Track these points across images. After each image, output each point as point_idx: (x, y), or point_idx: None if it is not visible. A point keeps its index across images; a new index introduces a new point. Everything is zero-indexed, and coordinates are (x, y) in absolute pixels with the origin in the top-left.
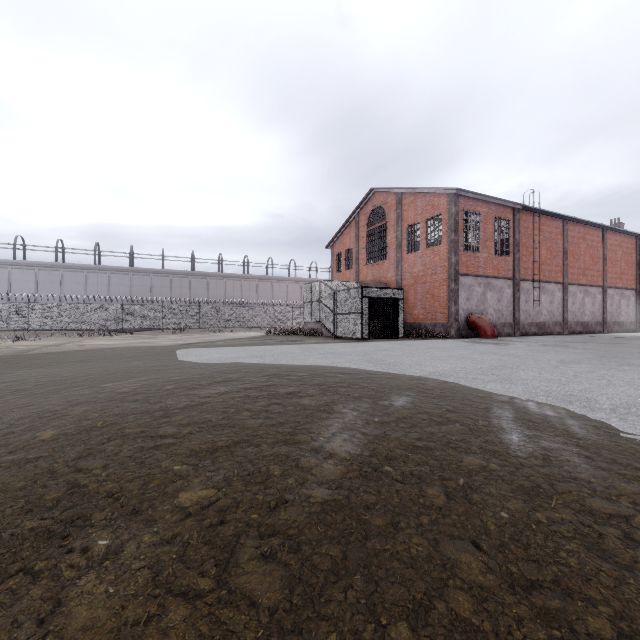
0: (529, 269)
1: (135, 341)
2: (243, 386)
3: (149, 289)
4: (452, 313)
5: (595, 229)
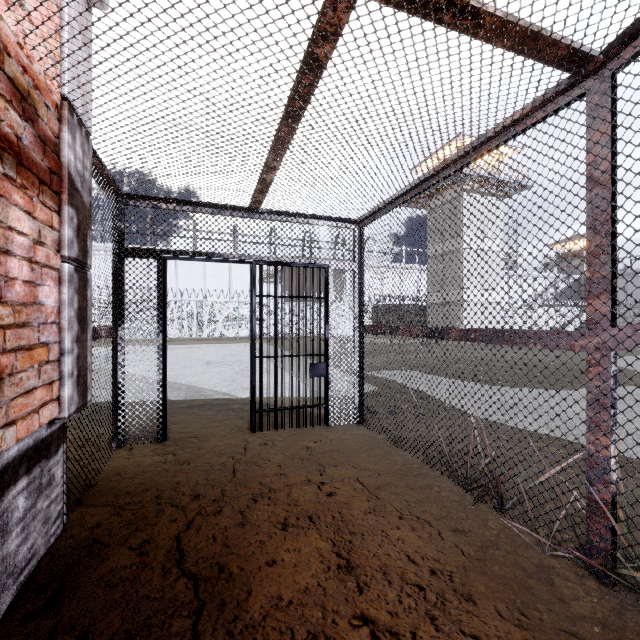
0: None
1: None
2: (516, 360)
3: None
4: None
5: None
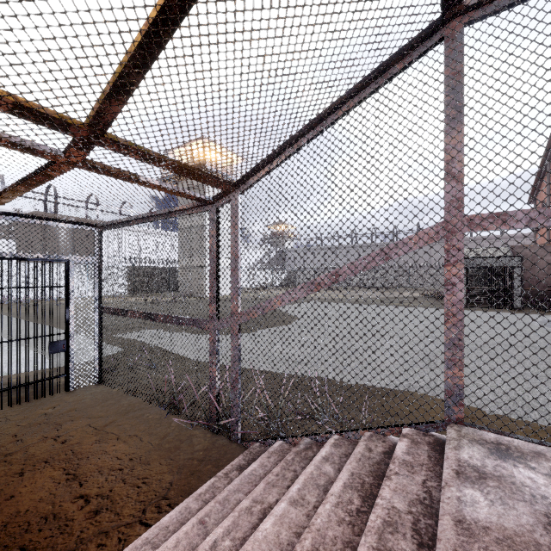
0: None
1: (326, 295)
2: None
3: None
4: None
5: None
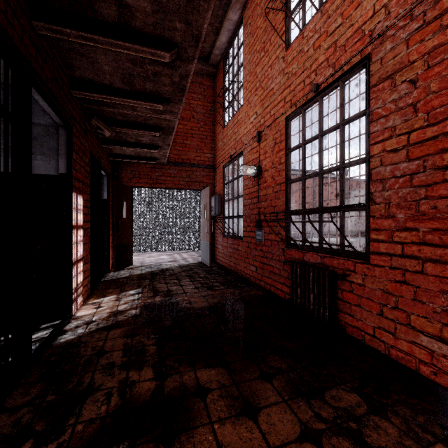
0: None
1: None
2: None
3: None
4: None
5: None
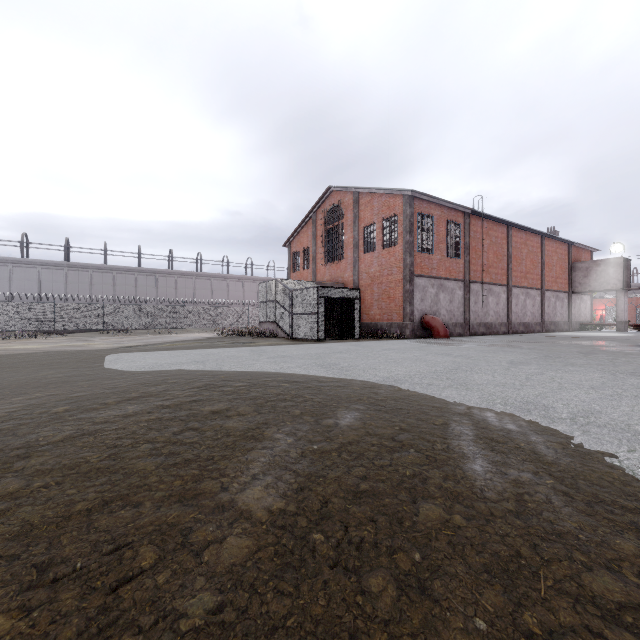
0: (478, 271)
1: (63, 344)
2: (160, 403)
3: (88, 286)
4: (407, 314)
5: (535, 236)
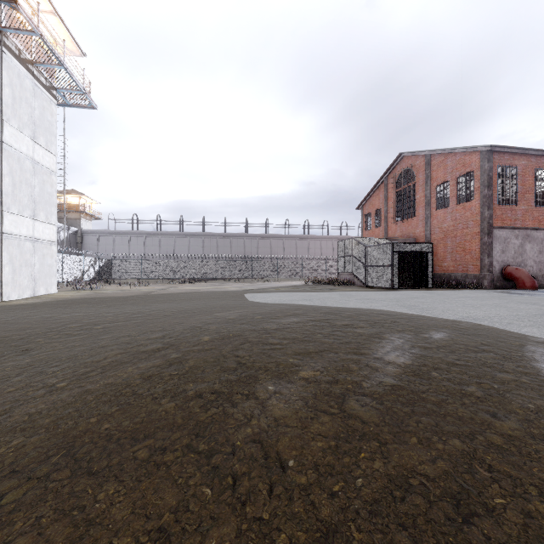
0: None
1: (211, 287)
2: (308, 319)
3: (215, 248)
4: (485, 265)
5: None
